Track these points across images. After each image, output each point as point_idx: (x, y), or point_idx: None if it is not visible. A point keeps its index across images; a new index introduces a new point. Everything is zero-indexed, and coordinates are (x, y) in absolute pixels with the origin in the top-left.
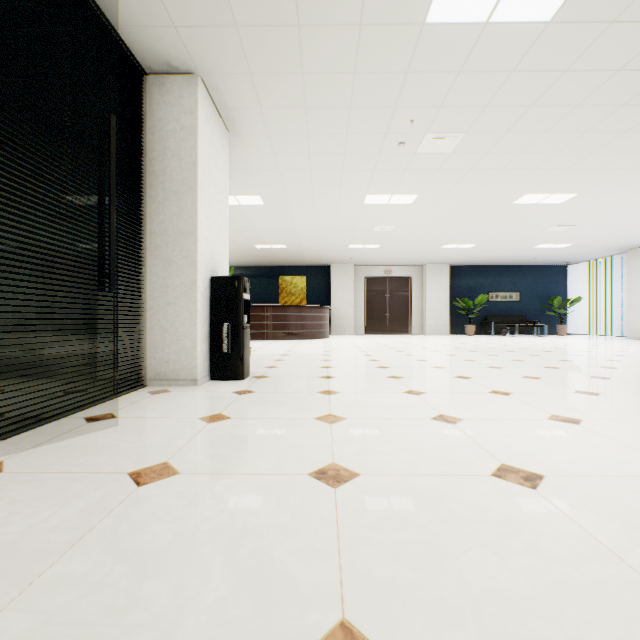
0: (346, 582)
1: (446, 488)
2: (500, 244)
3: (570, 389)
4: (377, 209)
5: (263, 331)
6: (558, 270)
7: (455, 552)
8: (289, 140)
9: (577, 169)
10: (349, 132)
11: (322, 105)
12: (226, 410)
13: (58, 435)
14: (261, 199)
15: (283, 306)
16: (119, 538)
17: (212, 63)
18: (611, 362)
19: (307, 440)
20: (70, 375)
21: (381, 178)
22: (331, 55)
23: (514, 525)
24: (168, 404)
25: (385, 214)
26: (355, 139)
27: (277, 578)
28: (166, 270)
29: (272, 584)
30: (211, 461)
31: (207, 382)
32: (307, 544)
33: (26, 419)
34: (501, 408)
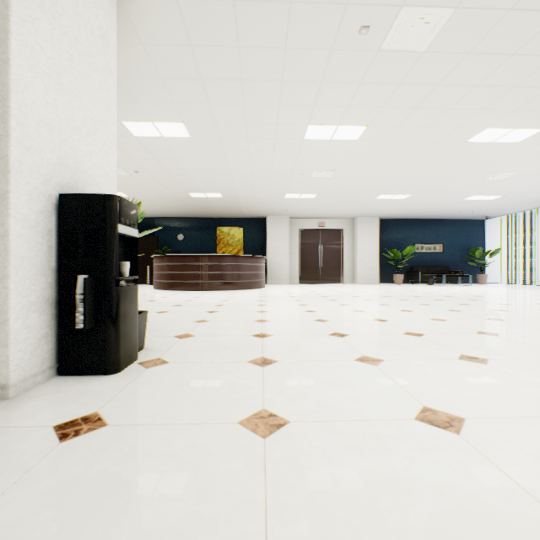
0: None
1: None
2: (434, 195)
3: None
4: (318, 147)
5: (197, 281)
6: (477, 224)
7: None
8: (208, 14)
9: None
10: None
11: None
12: None
13: None
14: (186, 128)
15: (218, 256)
16: None
17: None
18: None
19: None
20: None
21: (328, 97)
22: None
23: None
24: None
25: (326, 154)
26: (302, 16)
27: None
28: None
29: None
30: None
31: (44, 382)
32: None
33: None
34: None
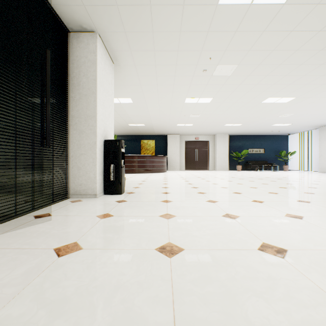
0: (177, 321)
1: (233, 257)
2: (254, 124)
3: (294, 199)
4: (191, 105)
5: (132, 168)
6: (284, 137)
7: (241, 299)
8: (146, 68)
9: (295, 84)
10: (177, 64)
11: (163, 49)
12: (111, 211)
13: (18, 226)
14: (131, 100)
15: (143, 155)
16: (43, 291)
17: (104, 26)
18: (313, 185)
19: (155, 228)
20: (29, 192)
21: (194, 89)
22: (168, 22)
23: (274, 281)
24: (80, 208)
25: (196, 108)
26: (180, 68)
27: (136, 318)
28: (80, 136)
29: (132, 322)
30: (101, 241)
31: (102, 196)
32: (154, 294)
33: (1, 217)
34: (259, 210)
